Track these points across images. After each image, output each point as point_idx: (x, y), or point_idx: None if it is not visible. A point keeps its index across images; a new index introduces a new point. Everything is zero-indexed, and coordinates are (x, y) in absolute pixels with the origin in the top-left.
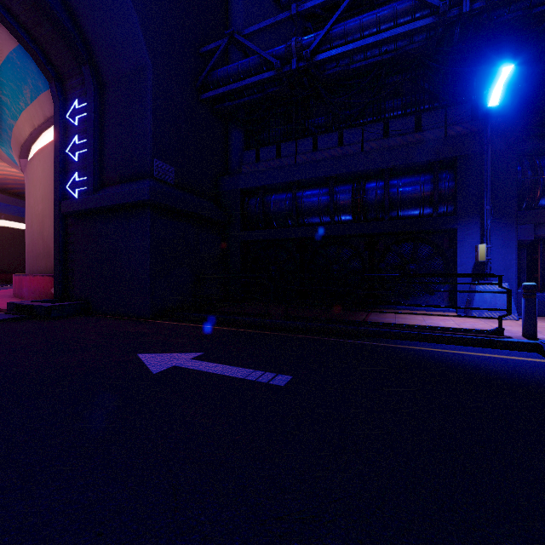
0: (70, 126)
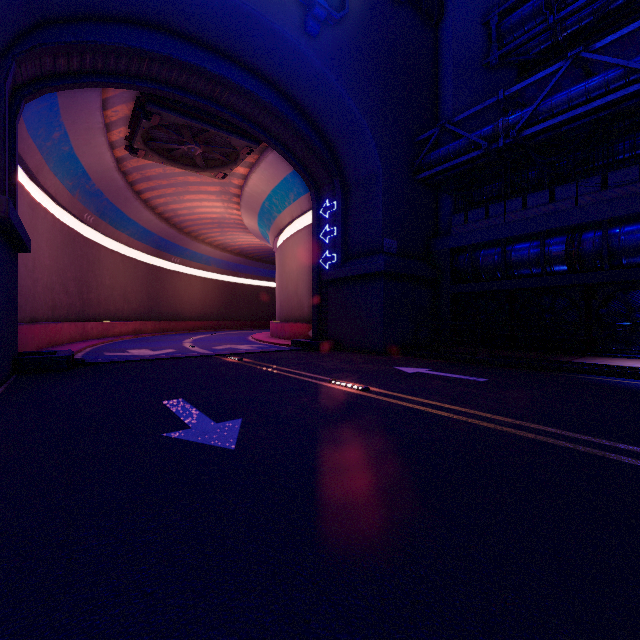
0: (322, 218)
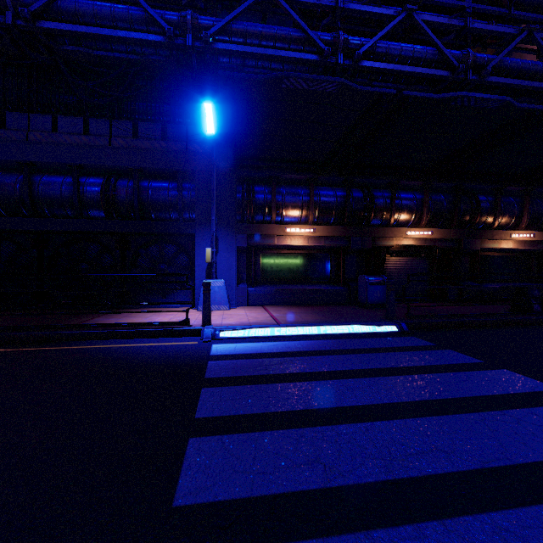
0: None
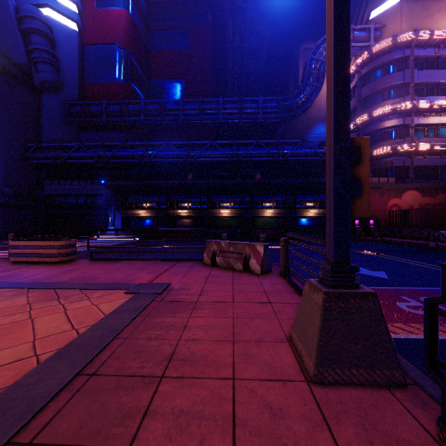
0: None
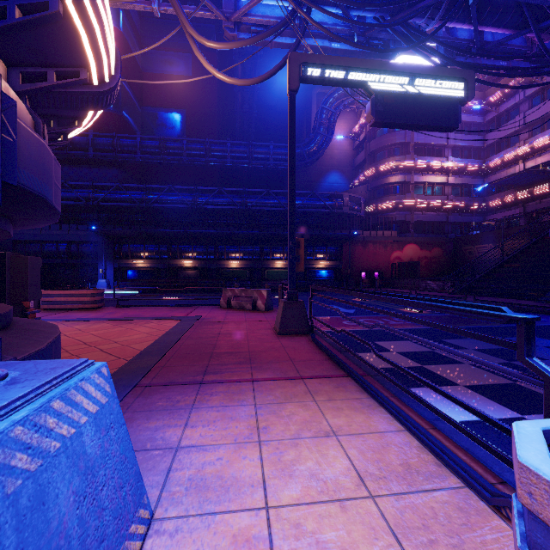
0: None
